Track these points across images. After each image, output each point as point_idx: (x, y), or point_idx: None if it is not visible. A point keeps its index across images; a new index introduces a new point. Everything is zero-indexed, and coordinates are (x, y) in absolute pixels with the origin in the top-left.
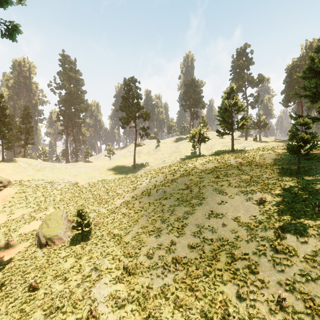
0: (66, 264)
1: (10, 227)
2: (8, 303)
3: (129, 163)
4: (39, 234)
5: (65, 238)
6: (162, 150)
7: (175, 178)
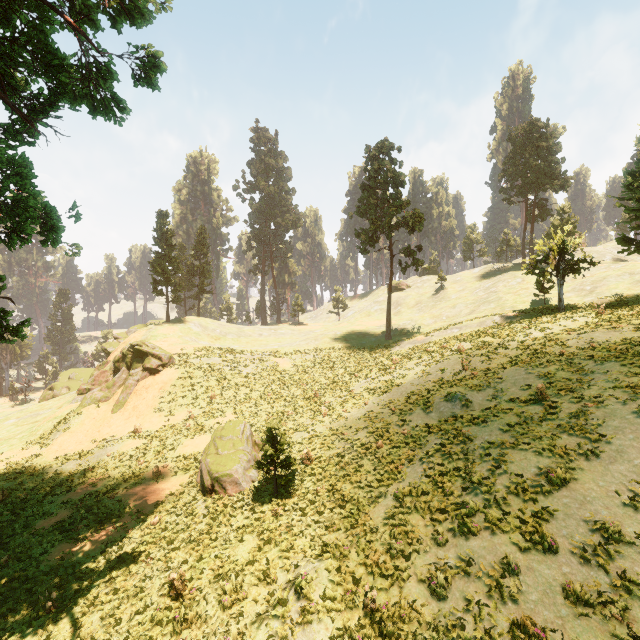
0: (241, 549)
1: (166, 440)
2: (133, 612)
3: (376, 326)
4: (201, 465)
5: (244, 482)
6: (452, 298)
7: (495, 366)
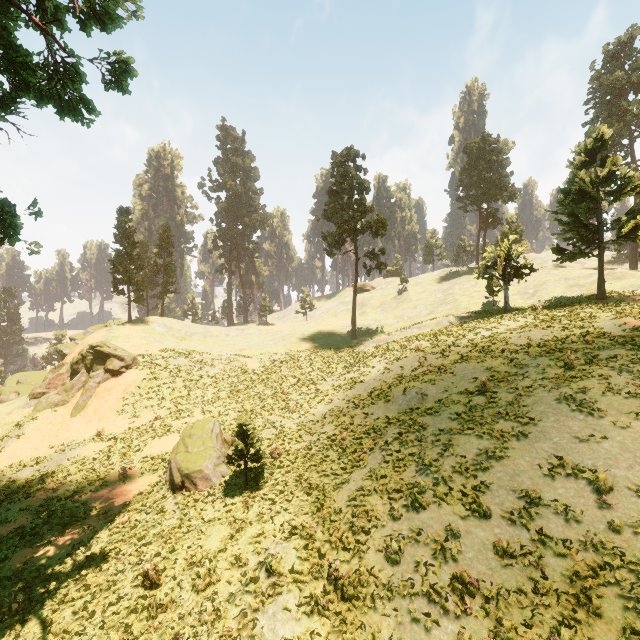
0: (213, 539)
1: (131, 441)
2: (107, 604)
3: (342, 326)
4: (171, 463)
5: (215, 478)
6: (413, 300)
7: (448, 362)
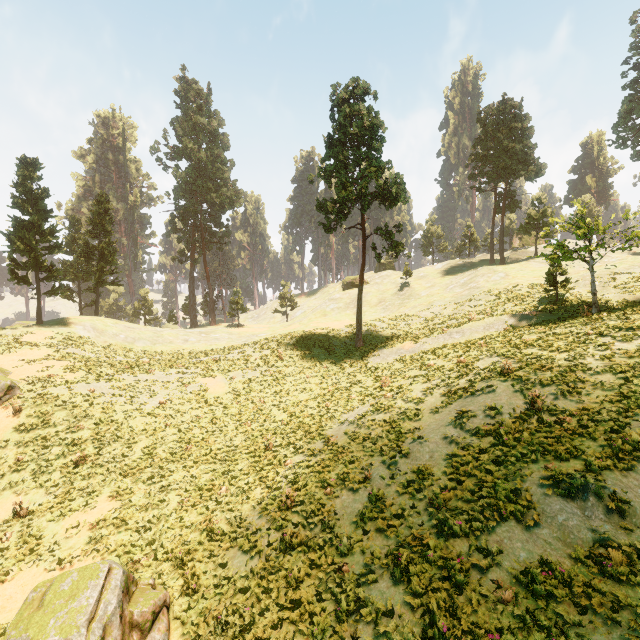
0: None
1: None
2: None
3: (339, 329)
4: None
5: None
6: (422, 296)
7: (598, 405)
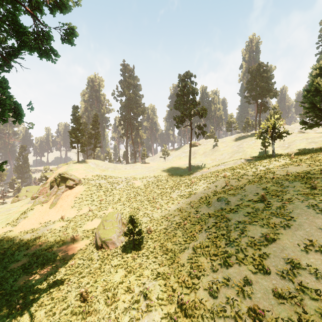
0: (116, 276)
1: (77, 222)
2: (62, 309)
3: (183, 164)
4: (96, 234)
5: (118, 243)
6: (221, 150)
7: (241, 184)
